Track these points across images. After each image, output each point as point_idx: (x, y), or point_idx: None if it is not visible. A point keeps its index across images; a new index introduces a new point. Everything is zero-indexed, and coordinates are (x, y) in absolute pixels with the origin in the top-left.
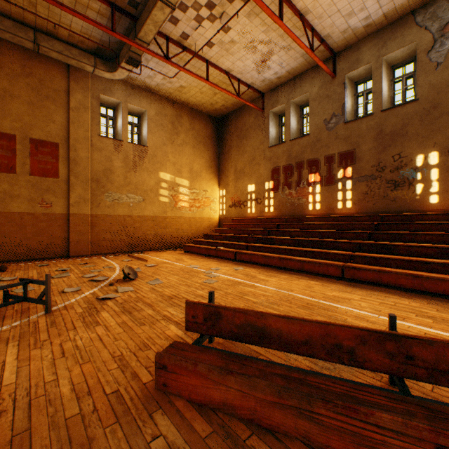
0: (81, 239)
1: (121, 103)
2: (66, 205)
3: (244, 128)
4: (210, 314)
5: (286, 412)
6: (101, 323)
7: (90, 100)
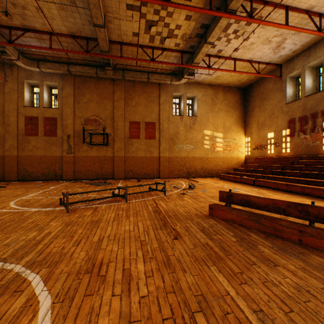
0: (164, 169)
1: (182, 95)
2: (158, 152)
3: (264, 92)
4: (228, 195)
5: (251, 221)
6: (185, 200)
7: (168, 97)
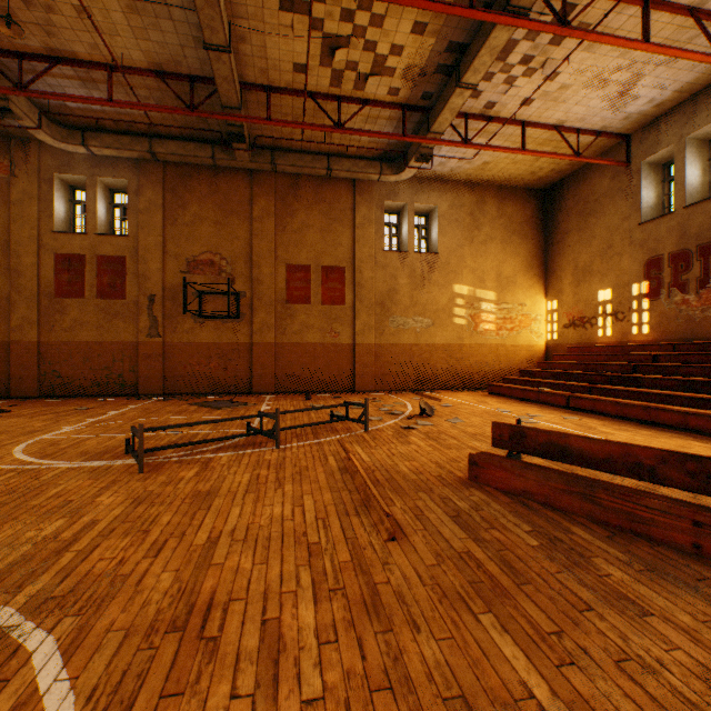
0: (365, 372)
1: (406, 205)
2: (352, 334)
3: (591, 198)
4: (515, 433)
5: (573, 497)
6: (412, 443)
7: (373, 212)
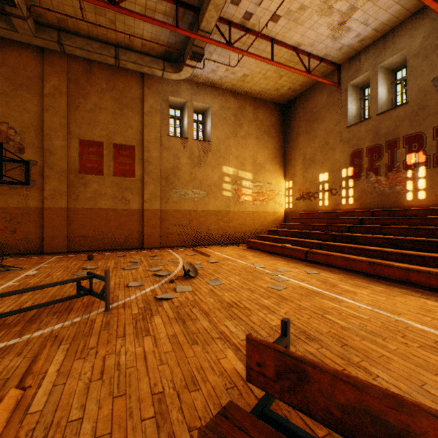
0: (153, 232)
1: (186, 102)
2: (141, 202)
3: (314, 109)
4: (287, 369)
5: None
6: (151, 332)
7: (160, 103)
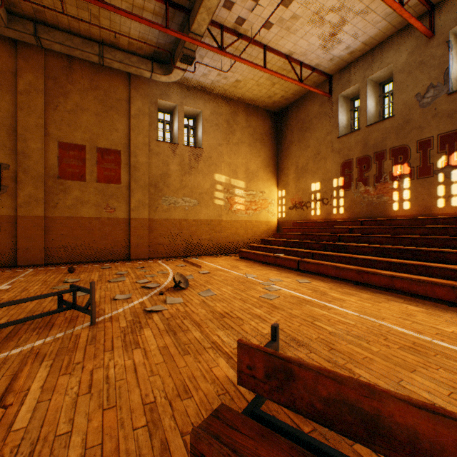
0: (140, 243)
1: (176, 106)
2: (128, 210)
3: (307, 119)
4: (275, 369)
5: None
6: (141, 344)
7: (148, 106)
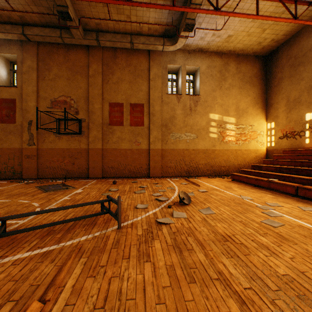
0: (156, 166)
1: (180, 67)
2: (148, 143)
3: (299, 54)
4: None
5: None
6: (151, 257)
7: (161, 71)
